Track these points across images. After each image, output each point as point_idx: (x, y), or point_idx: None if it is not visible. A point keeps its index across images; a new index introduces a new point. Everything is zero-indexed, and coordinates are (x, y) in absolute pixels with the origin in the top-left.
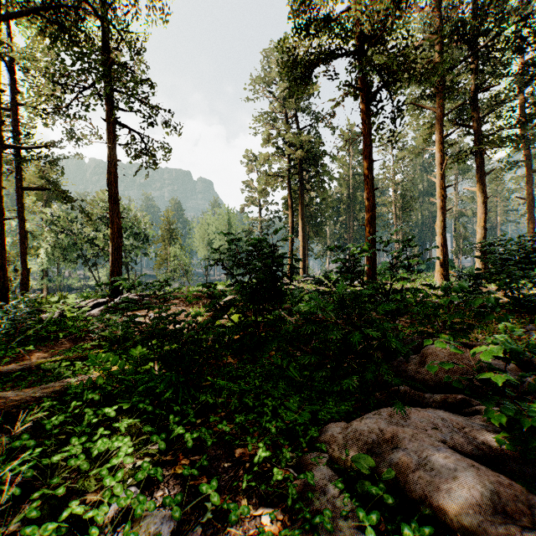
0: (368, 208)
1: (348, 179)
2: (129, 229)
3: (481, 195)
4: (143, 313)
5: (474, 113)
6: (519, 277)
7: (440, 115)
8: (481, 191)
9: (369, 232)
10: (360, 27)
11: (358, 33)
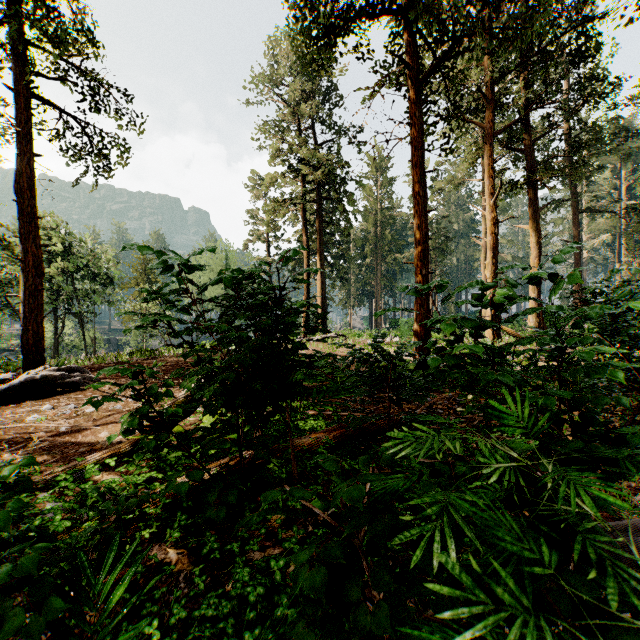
0: (419, 239)
1: (376, 214)
2: (85, 268)
3: (535, 234)
4: (57, 404)
5: (527, 135)
6: (634, 339)
7: (491, 132)
8: (536, 229)
9: (421, 273)
10: None
11: None
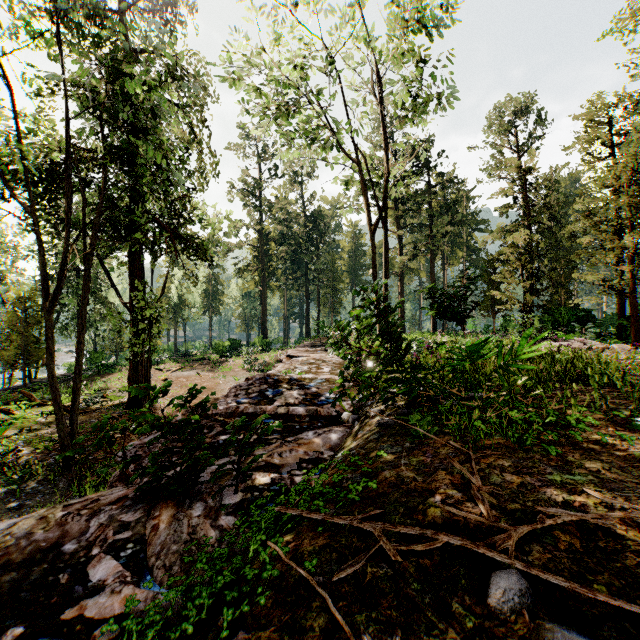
0: None
1: None
2: None
3: None
4: None
5: None
6: None
7: None
8: None
9: None
10: None
11: None
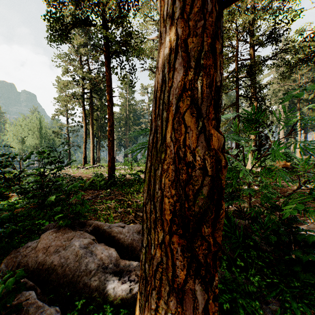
0: (109, 125)
1: (126, 106)
2: None
3: None
4: None
5: None
6: None
7: None
8: None
9: (109, 139)
10: (104, 11)
11: (103, 15)
